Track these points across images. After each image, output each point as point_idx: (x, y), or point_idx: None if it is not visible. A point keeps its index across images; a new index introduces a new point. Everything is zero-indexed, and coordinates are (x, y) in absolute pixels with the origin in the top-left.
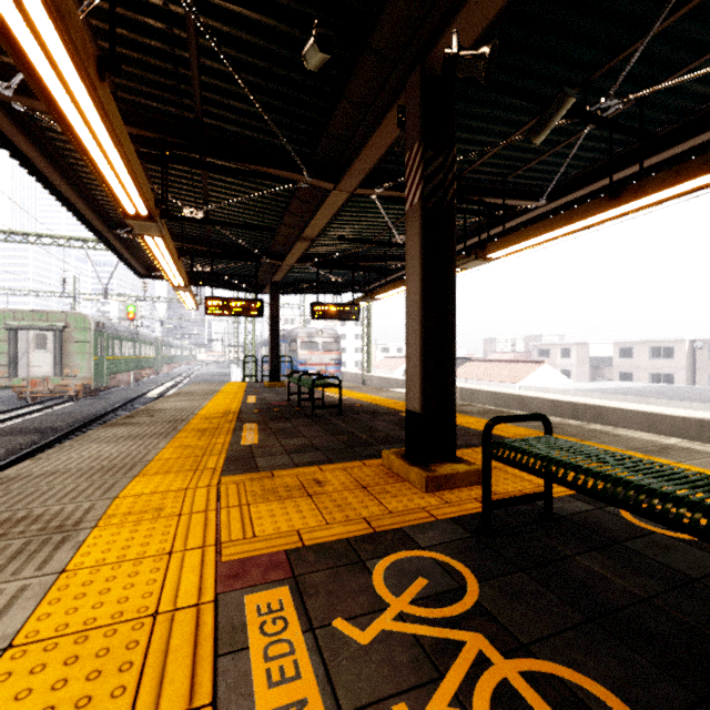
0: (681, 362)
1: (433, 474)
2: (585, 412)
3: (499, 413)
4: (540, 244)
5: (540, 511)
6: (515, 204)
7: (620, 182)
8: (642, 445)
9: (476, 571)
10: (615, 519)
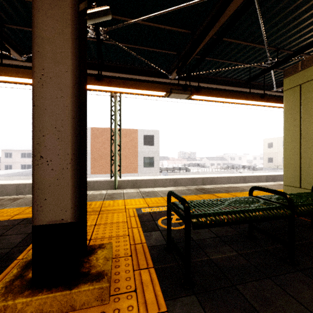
0: None
1: (108, 276)
2: (25, 188)
3: None
4: None
5: (164, 248)
6: None
7: None
8: (102, 196)
9: (247, 312)
10: (171, 231)
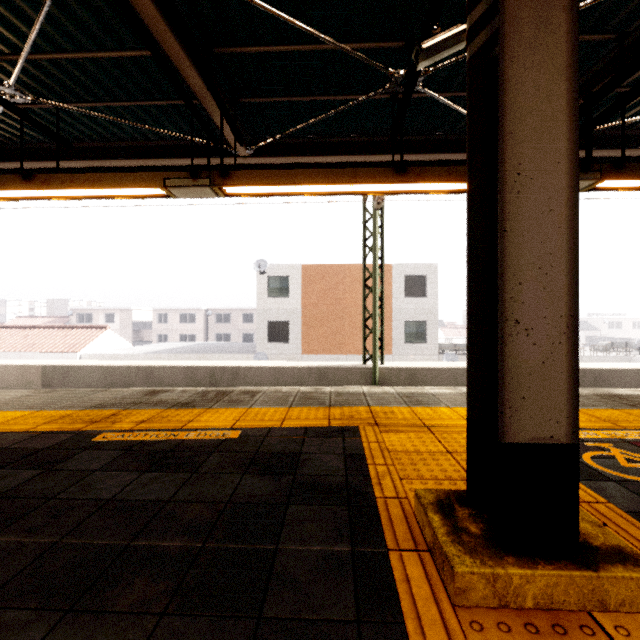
0: (200, 325)
1: None
2: (223, 374)
3: (223, 394)
4: (297, 195)
5: None
6: (228, 138)
7: (314, 166)
8: (396, 398)
9: None
10: None
